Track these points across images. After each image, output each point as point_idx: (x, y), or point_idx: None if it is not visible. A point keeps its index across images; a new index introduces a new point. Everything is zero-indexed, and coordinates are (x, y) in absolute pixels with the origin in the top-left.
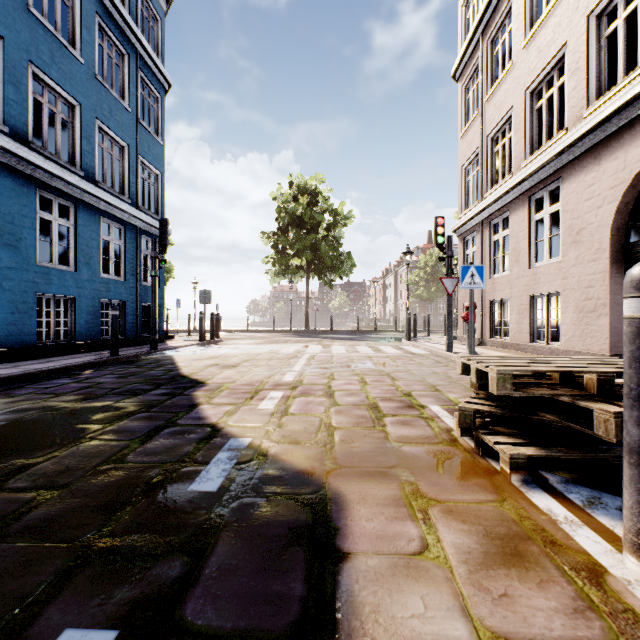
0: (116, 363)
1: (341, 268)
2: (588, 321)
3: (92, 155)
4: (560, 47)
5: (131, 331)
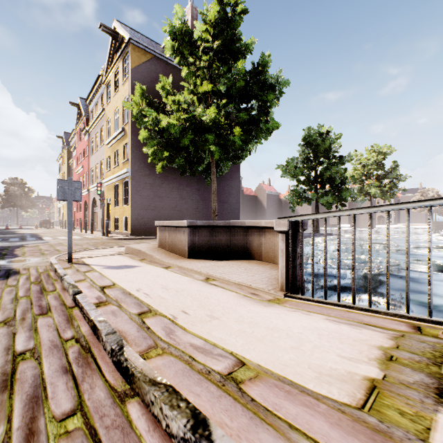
0: None
1: (31, 207)
2: None
3: None
4: None
5: None
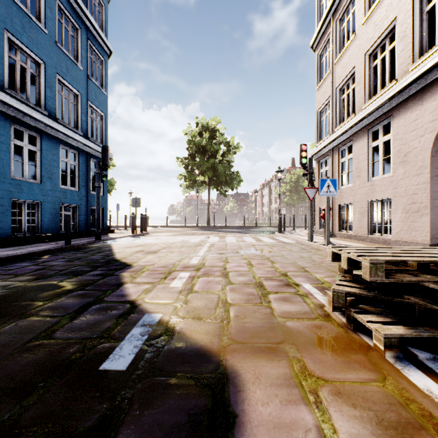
0: (69, 250)
1: (232, 182)
2: (413, 219)
3: (53, 100)
4: (391, 21)
5: (83, 226)
